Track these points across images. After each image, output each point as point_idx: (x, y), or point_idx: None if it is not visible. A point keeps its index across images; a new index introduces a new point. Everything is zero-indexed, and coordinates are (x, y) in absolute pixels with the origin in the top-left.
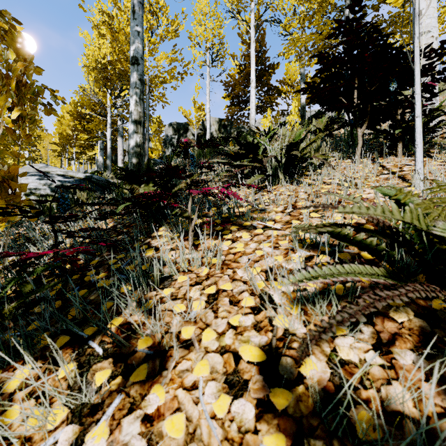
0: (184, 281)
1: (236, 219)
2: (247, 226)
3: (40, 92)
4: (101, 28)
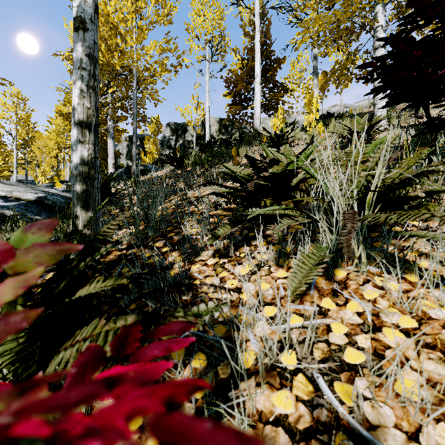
0: None
1: None
2: None
3: None
4: None
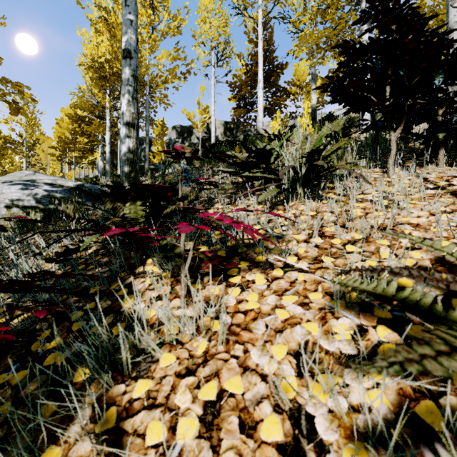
0: (169, 366)
1: (246, 251)
2: (261, 263)
3: None
4: (99, 26)
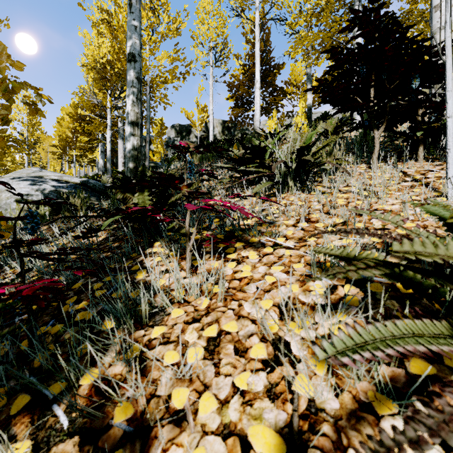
0: (179, 317)
1: (241, 234)
2: (254, 243)
3: (15, 88)
4: (100, 27)
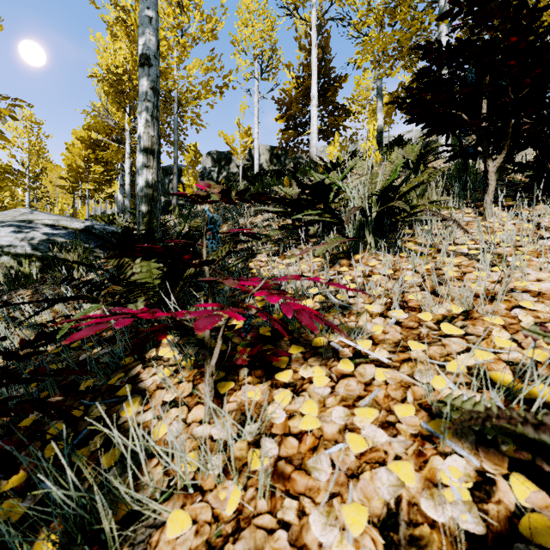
0: (180, 536)
1: (299, 327)
2: (321, 349)
3: None
4: (117, 29)
